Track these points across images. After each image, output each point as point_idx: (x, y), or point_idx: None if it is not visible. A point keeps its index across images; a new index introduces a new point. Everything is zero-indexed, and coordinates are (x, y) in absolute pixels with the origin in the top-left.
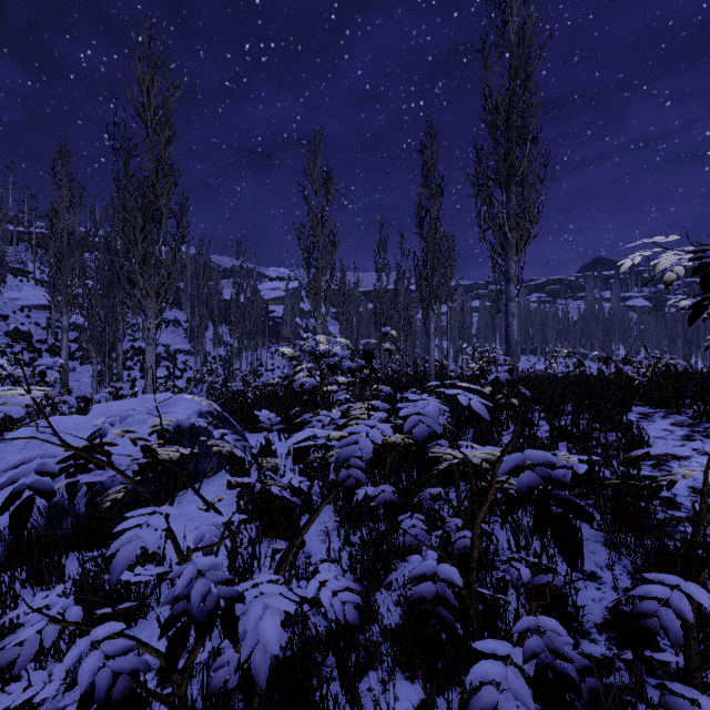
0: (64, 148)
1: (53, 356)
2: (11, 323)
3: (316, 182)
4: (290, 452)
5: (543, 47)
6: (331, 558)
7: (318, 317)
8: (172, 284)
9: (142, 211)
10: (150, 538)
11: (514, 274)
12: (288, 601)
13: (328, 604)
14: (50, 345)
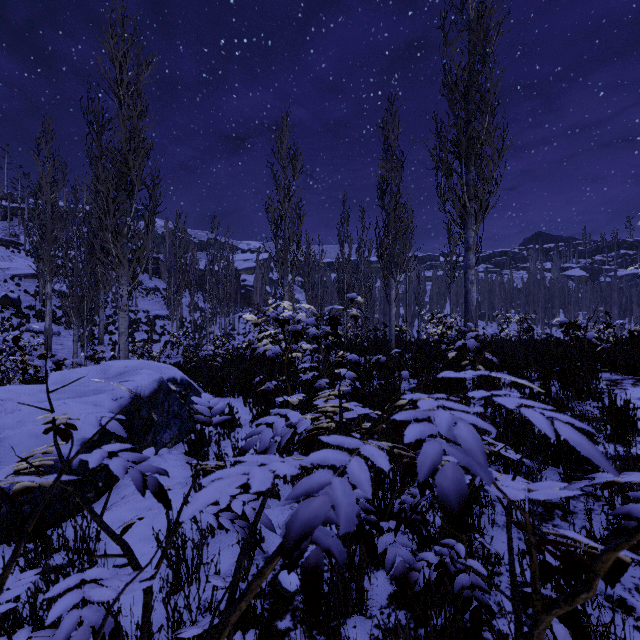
0: (48, 126)
1: (40, 321)
2: (2, 291)
3: (283, 159)
4: (254, 419)
5: (501, 23)
6: None
7: (285, 285)
8: (152, 255)
9: (114, 181)
10: None
11: (473, 243)
12: None
13: None
14: (37, 311)
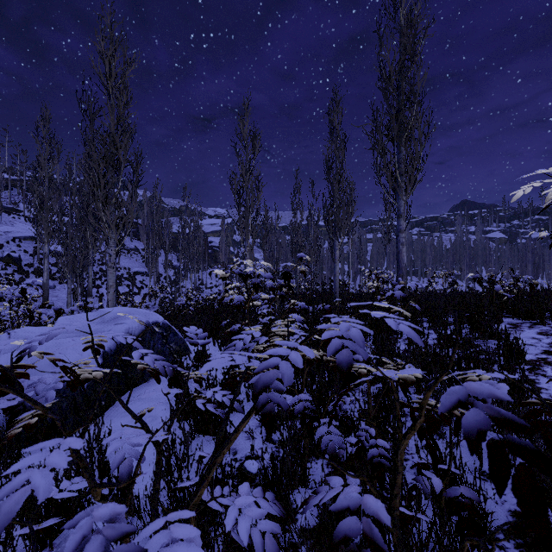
0: (46, 112)
1: (38, 277)
2: (5, 251)
3: (245, 139)
4: None
5: (427, 28)
6: (254, 455)
7: (247, 246)
8: None
9: (104, 160)
10: (42, 483)
11: (403, 211)
12: (200, 550)
13: (247, 537)
14: (35, 268)
